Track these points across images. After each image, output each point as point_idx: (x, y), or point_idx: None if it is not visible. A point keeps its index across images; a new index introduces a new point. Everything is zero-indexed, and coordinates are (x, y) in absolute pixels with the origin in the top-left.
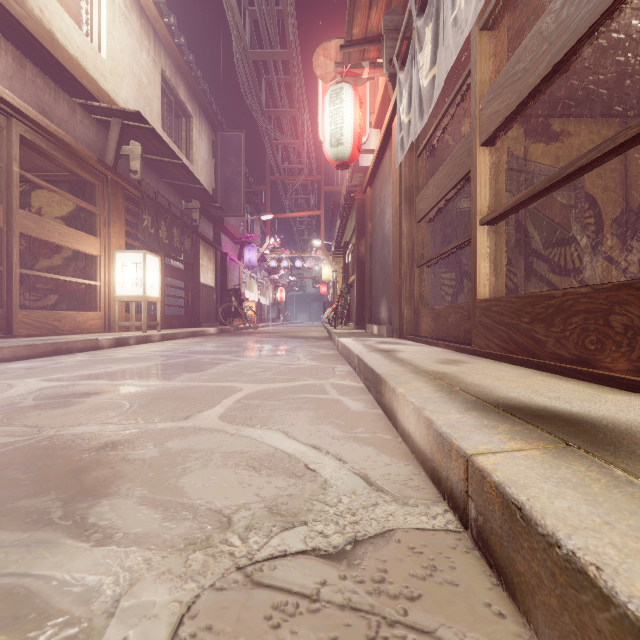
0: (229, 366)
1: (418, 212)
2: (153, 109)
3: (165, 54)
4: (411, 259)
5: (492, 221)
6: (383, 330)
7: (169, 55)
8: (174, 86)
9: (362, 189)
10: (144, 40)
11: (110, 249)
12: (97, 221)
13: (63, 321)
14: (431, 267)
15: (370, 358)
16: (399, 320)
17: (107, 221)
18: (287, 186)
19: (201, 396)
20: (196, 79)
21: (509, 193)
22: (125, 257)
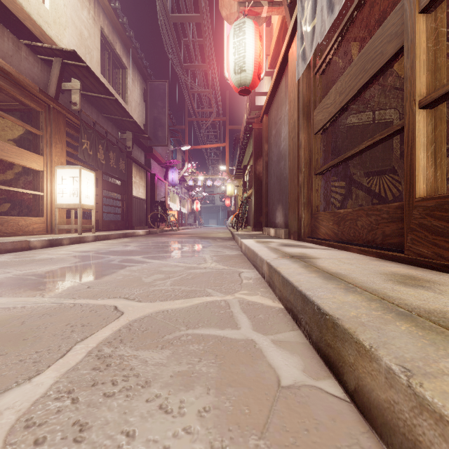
0: (132, 270)
1: (316, 124)
2: (93, 57)
3: (104, 15)
4: (308, 168)
5: (442, 98)
6: (280, 232)
7: (107, 17)
8: (111, 42)
9: (258, 121)
10: (85, 1)
11: (52, 165)
12: (40, 142)
13: (5, 225)
14: (326, 175)
15: (288, 269)
16: (297, 224)
17: (49, 142)
18: (201, 125)
19: (51, 333)
20: (129, 38)
21: (395, 109)
22: (64, 172)
